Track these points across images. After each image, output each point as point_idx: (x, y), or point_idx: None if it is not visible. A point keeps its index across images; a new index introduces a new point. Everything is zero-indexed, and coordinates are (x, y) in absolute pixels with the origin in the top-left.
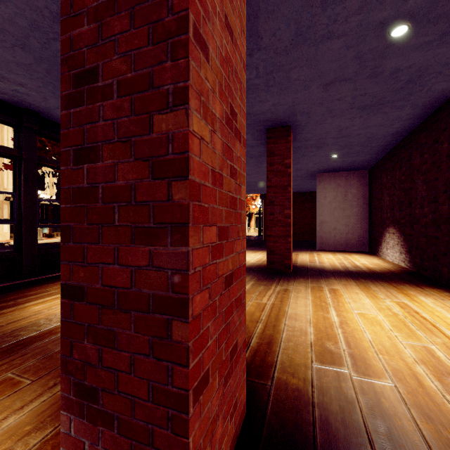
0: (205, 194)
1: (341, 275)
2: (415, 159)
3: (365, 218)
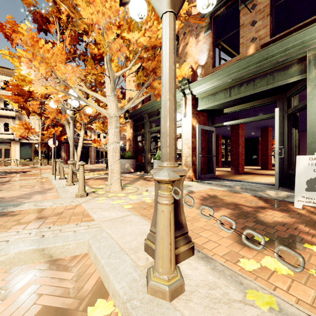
0: (240, 153)
1: None
2: None
3: None
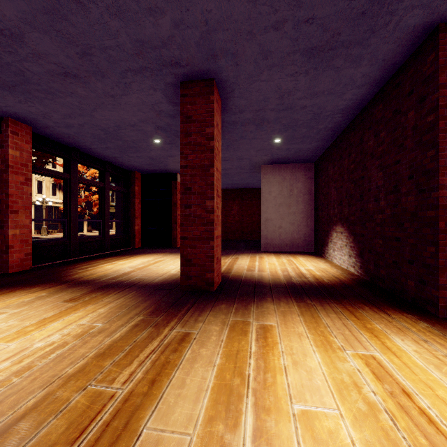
0: None
1: (281, 292)
2: (368, 140)
3: (311, 215)
